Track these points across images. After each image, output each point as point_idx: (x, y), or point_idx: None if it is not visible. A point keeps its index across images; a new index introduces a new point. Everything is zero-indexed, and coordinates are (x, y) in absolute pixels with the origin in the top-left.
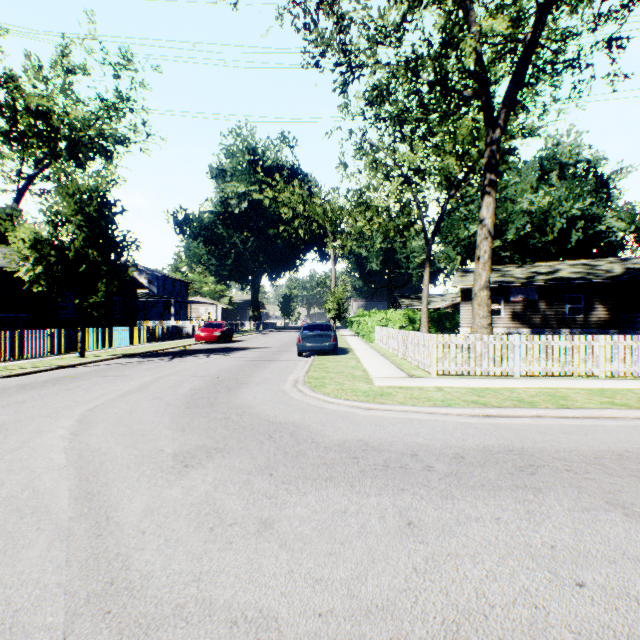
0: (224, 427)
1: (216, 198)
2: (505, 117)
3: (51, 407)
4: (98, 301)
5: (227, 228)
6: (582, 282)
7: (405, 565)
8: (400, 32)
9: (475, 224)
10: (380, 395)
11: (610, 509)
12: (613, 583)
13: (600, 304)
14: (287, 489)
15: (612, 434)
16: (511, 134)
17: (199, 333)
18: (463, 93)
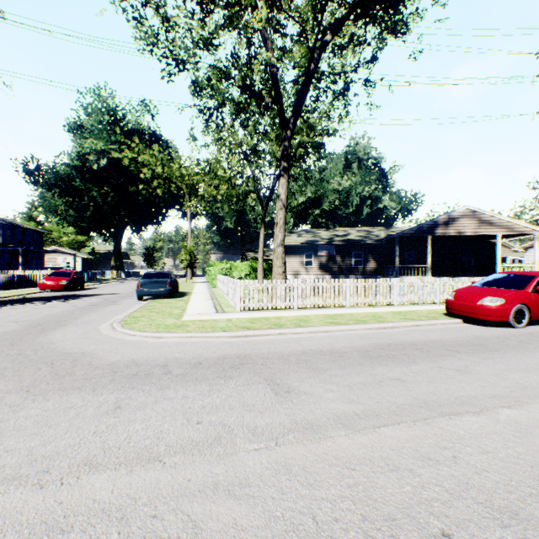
0: (11, 361)
1: (73, 152)
2: (294, 122)
3: None
4: None
5: (86, 182)
6: (362, 243)
7: (89, 431)
8: (208, 45)
9: (302, 196)
10: (178, 327)
11: (263, 382)
12: (220, 419)
13: (372, 258)
14: (34, 399)
15: (314, 341)
16: (320, 133)
17: (44, 282)
18: (266, 99)
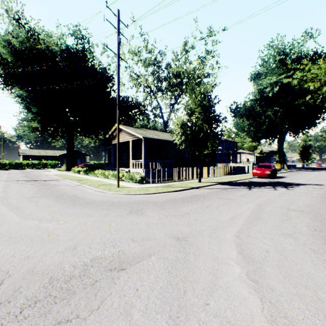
0: None
1: (255, 91)
2: None
3: (206, 224)
4: (207, 152)
5: (261, 107)
6: None
7: None
8: None
9: None
10: None
11: None
12: None
13: None
14: None
15: None
16: None
17: (254, 171)
18: None
